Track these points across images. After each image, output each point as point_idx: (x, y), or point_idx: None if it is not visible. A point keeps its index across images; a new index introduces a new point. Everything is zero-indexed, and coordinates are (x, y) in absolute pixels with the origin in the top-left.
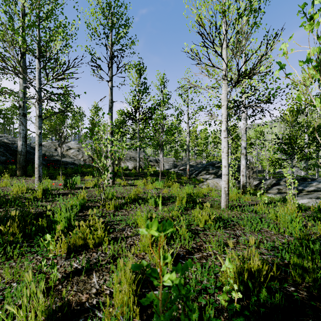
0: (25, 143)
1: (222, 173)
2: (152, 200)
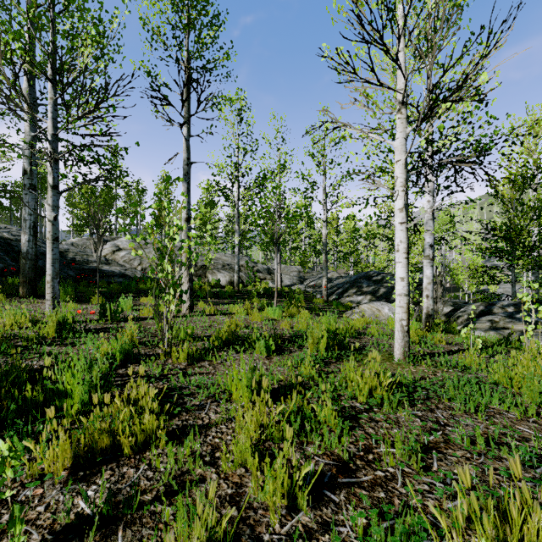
0: (34, 238)
1: (397, 292)
2: (262, 344)
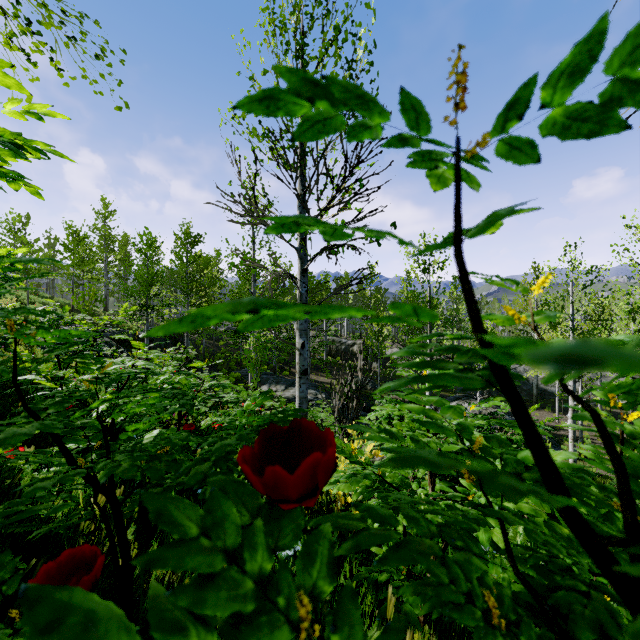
0: (537, 389)
1: None
2: None
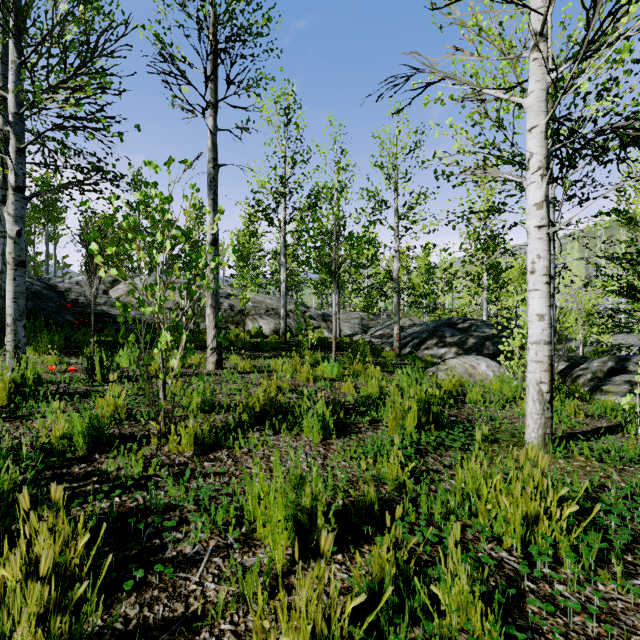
0: None
1: (532, 339)
2: (314, 421)
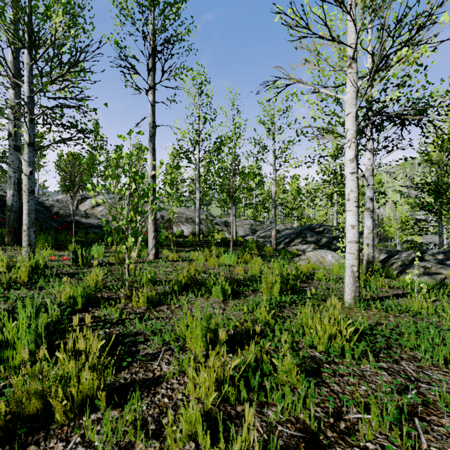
0: (18, 193)
1: (348, 239)
2: (218, 289)
